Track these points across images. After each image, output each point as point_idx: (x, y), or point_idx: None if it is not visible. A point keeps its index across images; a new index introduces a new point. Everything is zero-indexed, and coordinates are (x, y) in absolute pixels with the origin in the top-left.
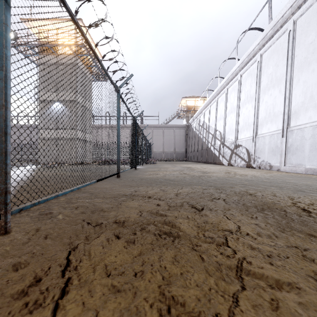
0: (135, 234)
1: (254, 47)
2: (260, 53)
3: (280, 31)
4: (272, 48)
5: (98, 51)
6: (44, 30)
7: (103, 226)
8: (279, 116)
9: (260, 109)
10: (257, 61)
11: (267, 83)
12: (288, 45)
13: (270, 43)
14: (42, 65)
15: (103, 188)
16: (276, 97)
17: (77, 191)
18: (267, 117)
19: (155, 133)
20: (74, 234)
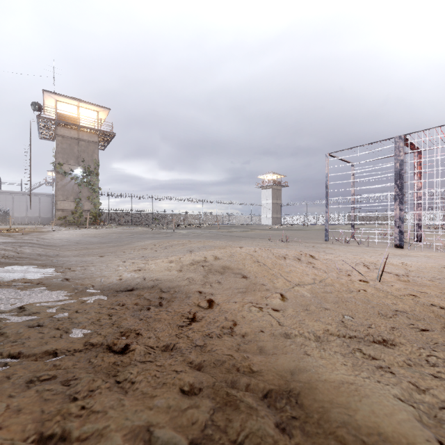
0: None
1: None
2: None
3: None
4: None
5: None
6: None
7: None
8: None
9: None
10: None
11: None
12: None
13: None
14: None
15: None
16: None
17: None
18: None
19: (17, 199)
20: None
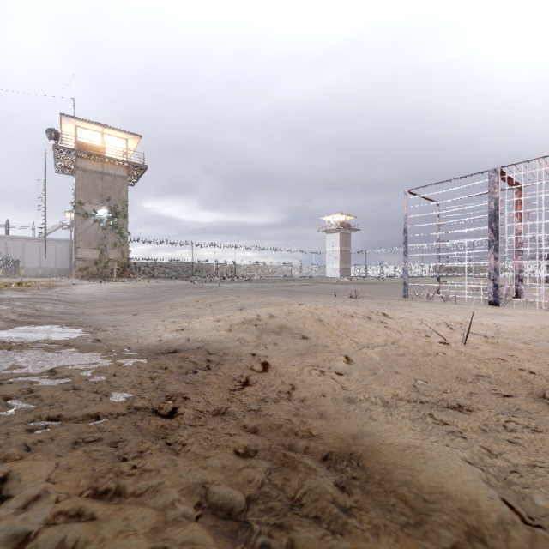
0: None
1: None
2: None
3: None
4: None
5: None
6: None
7: None
8: None
9: None
10: None
11: None
12: None
13: None
14: None
15: None
16: None
17: None
18: None
19: (29, 247)
20: None
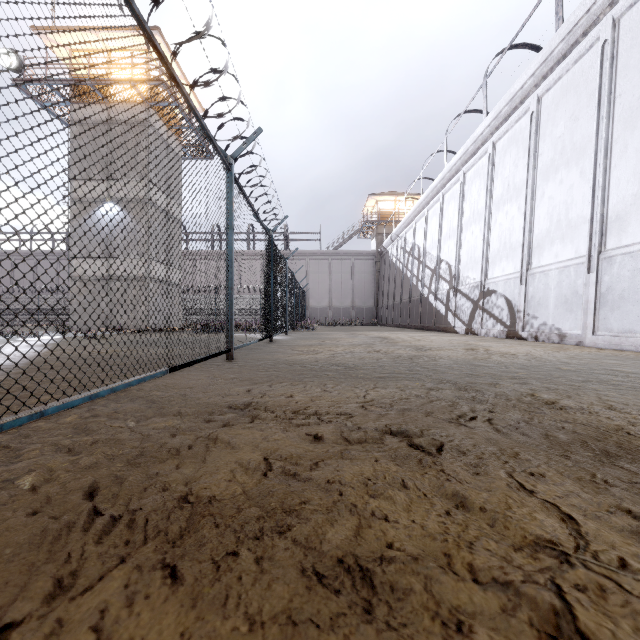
0: (236, 559)
1: (523, 81)
2: (537, 95)
3: (582, 44)
4: (563, 82)
5: (196, 97)
6: (81, 53)
7: (139, 522)
8: (579, 227)
9: (536, 214)
10: (530, 111)
11: (553, 157)
12: (601, 73)
13: (560, 71)
14: (77, 124)
15: (186, 388)
16: (574, 186)
17: (119, 395)
18: (553, 229)
19: (314, 269)
20: (27, 563)
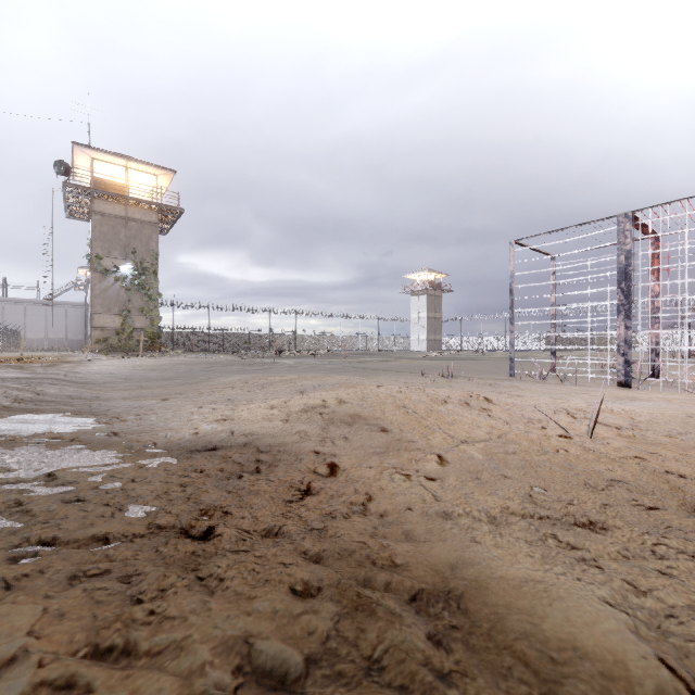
0: None
1: None
2: None
3: None
4: None
5: None
6: None
7: None
8: None
9: None
10: None
11: None
12: None
13: None
14: None
15: None
16: None
17: None
18: None
19: (32, 312)
20: None
